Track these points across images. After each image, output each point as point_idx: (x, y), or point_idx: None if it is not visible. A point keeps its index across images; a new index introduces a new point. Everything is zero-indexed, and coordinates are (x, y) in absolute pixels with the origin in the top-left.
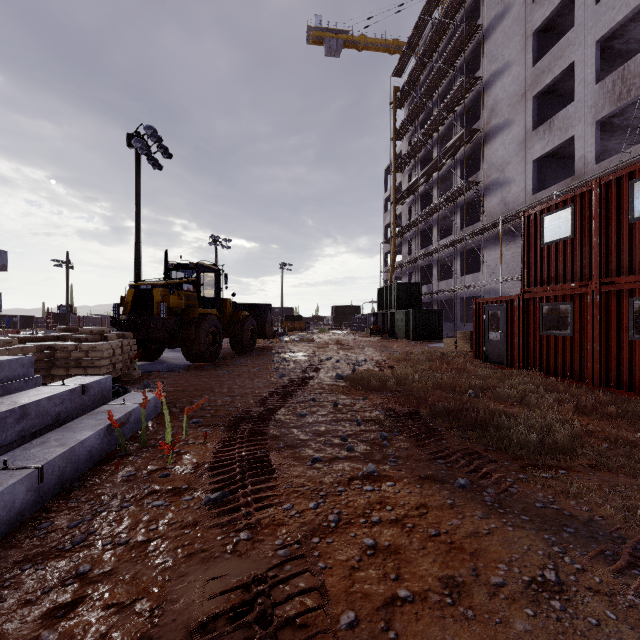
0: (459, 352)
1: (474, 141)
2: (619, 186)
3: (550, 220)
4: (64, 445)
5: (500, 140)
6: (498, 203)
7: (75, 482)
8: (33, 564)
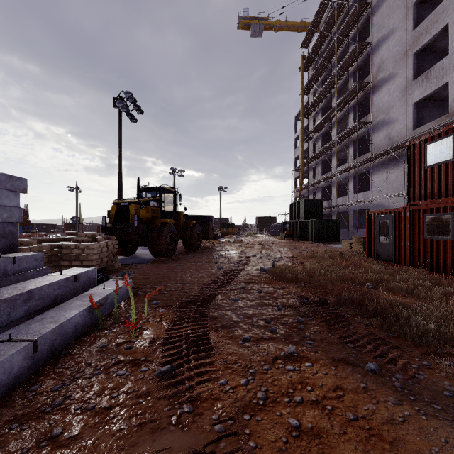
0: (354, 251)
1: (364, 91)
2: None
3: (433, 147)
4: (56, 322)
5: (386, 89)
6: (384, 138)
7: (63, 350)
8: (19, 424)
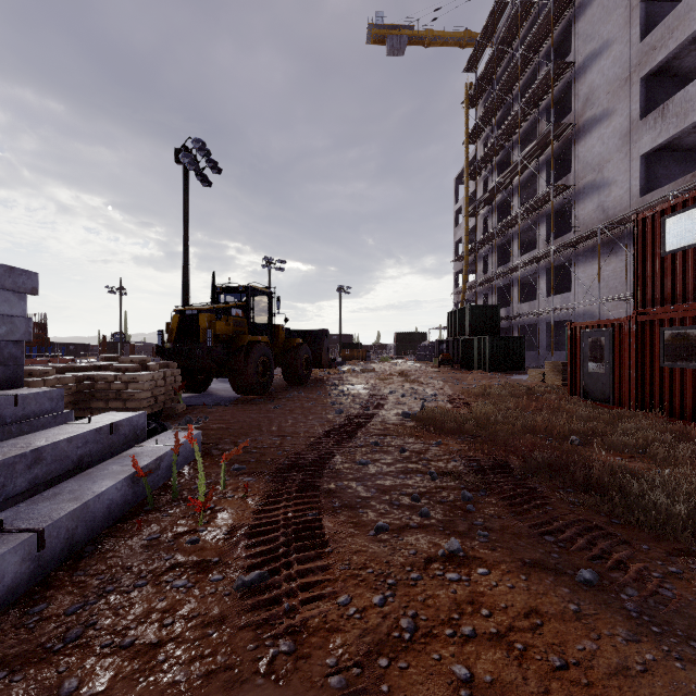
0: (549, 386)
1: (564, 138)
2: None
3: (675, 222)
4: (77, 499)
5: (597, 134)
6: (594, 209)
7: (88, 545)
8: (9, 671)
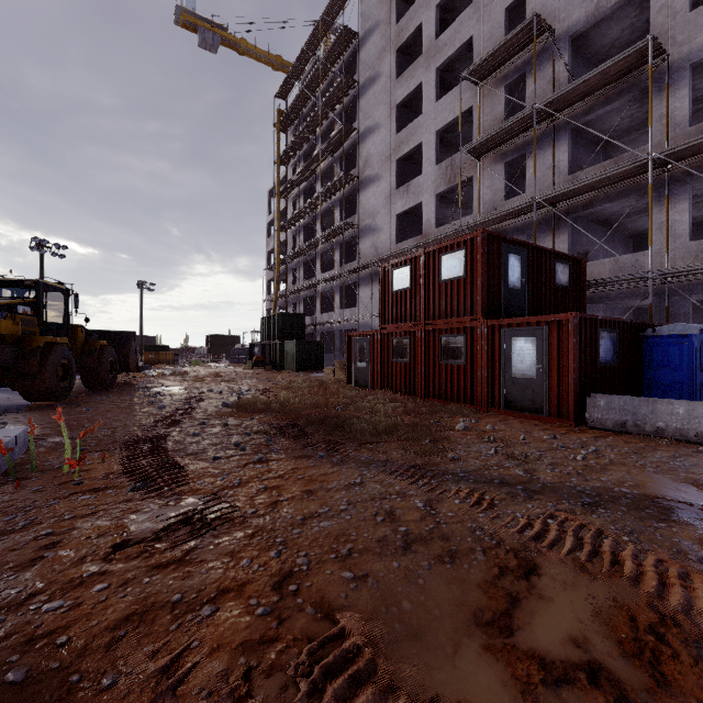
0: (336, 379)
1: (352, 185)
2: (434, 256)
3: (398, 273)
4: None
5: (372, 190)
6: (371, 246)
7: None
8: None
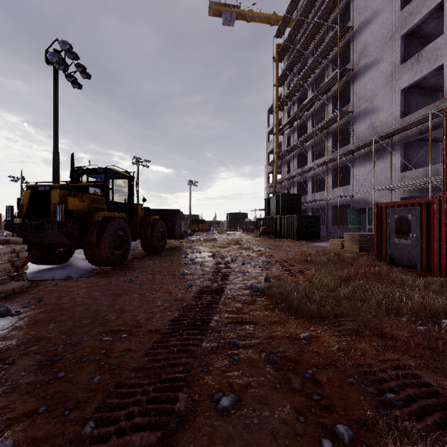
0: (352, 253)
1: (344, 80)
2: None
3: None
4: None
5: (369, 76)
6: (367, 128)
7: None
8: None
